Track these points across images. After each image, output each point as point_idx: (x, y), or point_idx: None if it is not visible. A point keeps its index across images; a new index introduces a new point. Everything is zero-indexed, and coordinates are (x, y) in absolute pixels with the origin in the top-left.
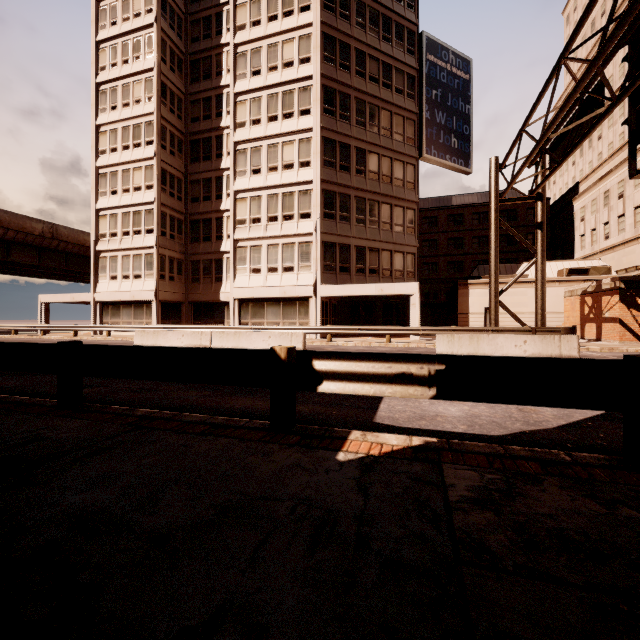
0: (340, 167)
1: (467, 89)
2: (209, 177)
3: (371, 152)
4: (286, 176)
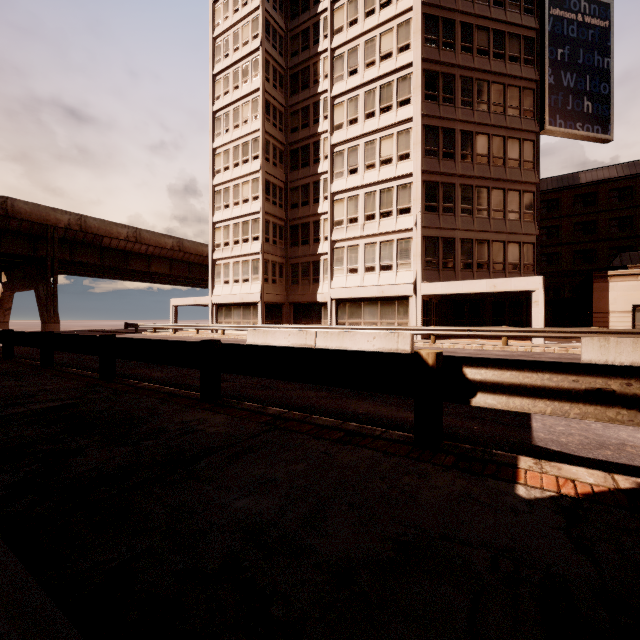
0: (443, 155)
1: (606, 39)
2: (307, 183)
3: (479, 133)
4: (384, 172)
